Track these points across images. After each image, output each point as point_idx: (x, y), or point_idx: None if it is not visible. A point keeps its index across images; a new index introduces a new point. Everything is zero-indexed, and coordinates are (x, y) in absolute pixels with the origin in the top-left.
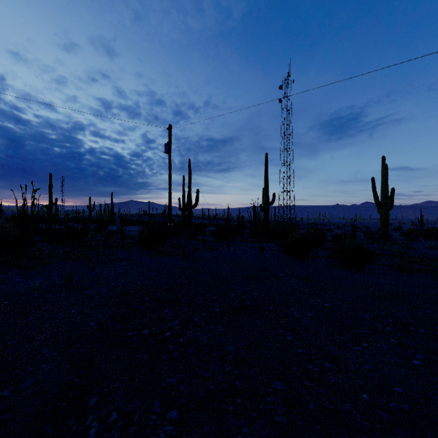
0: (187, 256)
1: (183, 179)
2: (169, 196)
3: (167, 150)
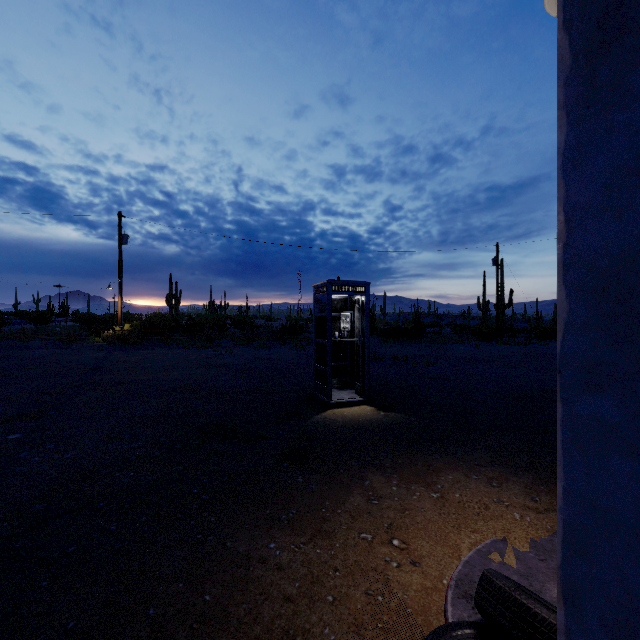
0: (526, 346)
1: (484, 275)
2: (497, 301)
3: (494, 263)
